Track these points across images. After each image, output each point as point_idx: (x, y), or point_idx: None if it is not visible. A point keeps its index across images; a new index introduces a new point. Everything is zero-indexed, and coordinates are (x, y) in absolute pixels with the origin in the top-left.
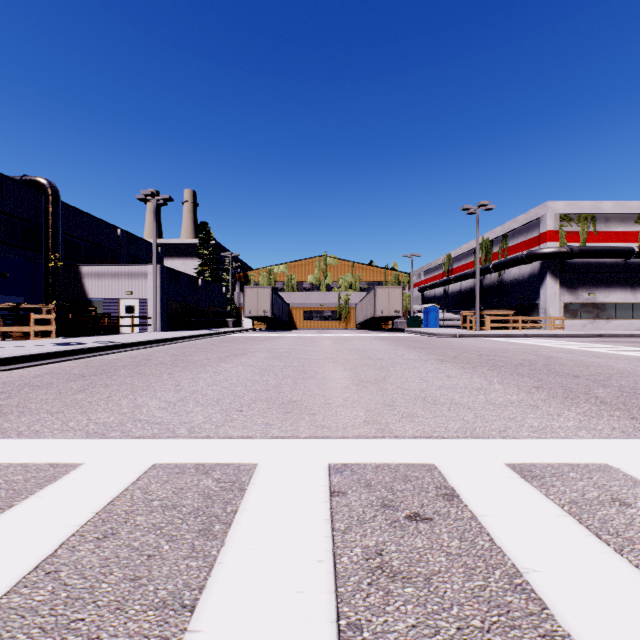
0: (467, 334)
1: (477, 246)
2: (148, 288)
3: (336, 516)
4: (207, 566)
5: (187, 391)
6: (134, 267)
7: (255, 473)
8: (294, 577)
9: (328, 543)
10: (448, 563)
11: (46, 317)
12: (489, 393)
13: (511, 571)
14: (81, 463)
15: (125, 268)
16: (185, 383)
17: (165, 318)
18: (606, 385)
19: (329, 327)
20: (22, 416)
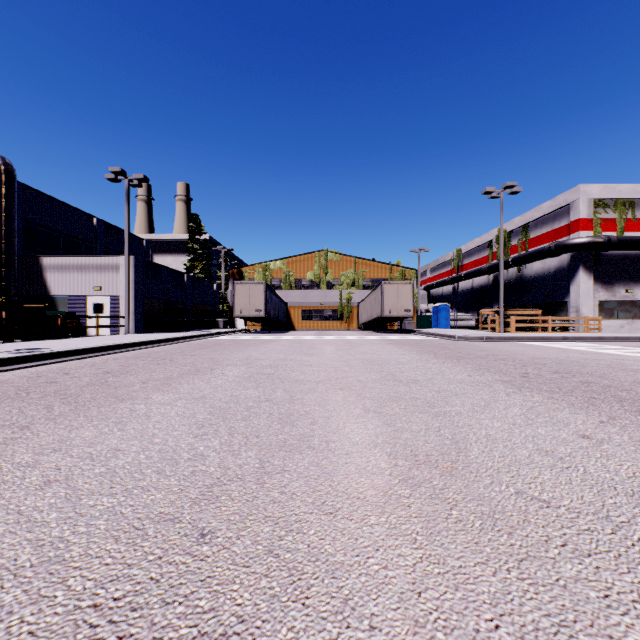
0: (496, 337)
1: (501, 235)
2: (119, 283)
3: None
4: None
5: None
6: (104, 258)
7: None
8: None
9: None
10: None
11: None
12: None
13: None
14: None
15: (93, 260)
16: None
17: (140, 318)
18: None
19: (330, 328)
20: None
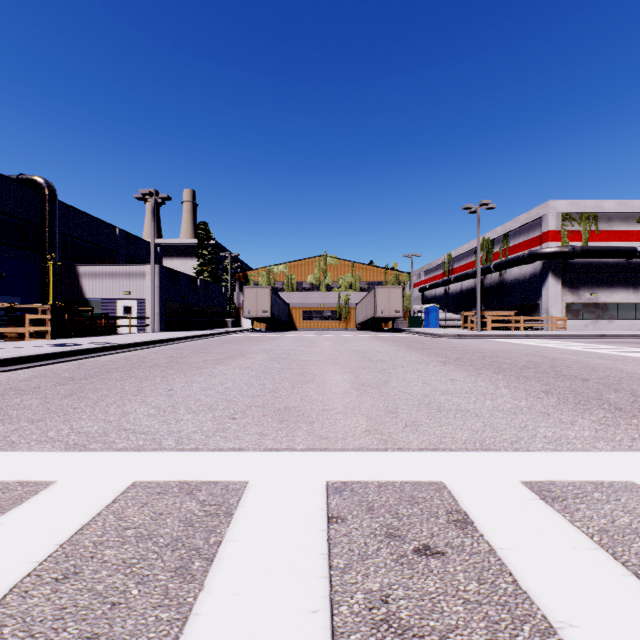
0: (468, 335)
1: (478, 246)
2: (146, 288)
3: (334, 549)
4: (180, 619)
5: (179, 396)
6: (132, 267)
7: (245, 493)
8: (283, 635)
9: (324, 586)
10: (466, 614)
11: (41, 317)
12: (496, 398)
13: (542, 626)
14: (54, 481)
15: (123, 268)
16: (178, 387)
17: (163, 318)
18: (617, 389)
19: (329, 327)
20: (0, 425)
